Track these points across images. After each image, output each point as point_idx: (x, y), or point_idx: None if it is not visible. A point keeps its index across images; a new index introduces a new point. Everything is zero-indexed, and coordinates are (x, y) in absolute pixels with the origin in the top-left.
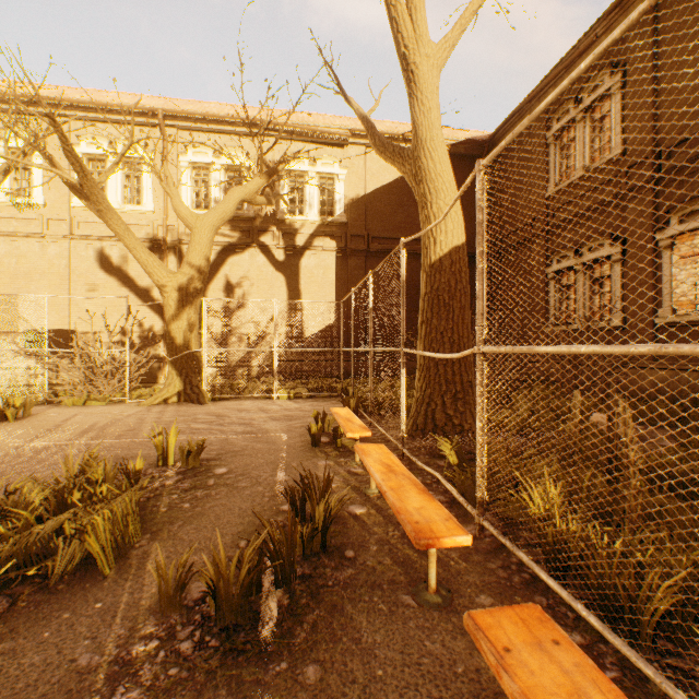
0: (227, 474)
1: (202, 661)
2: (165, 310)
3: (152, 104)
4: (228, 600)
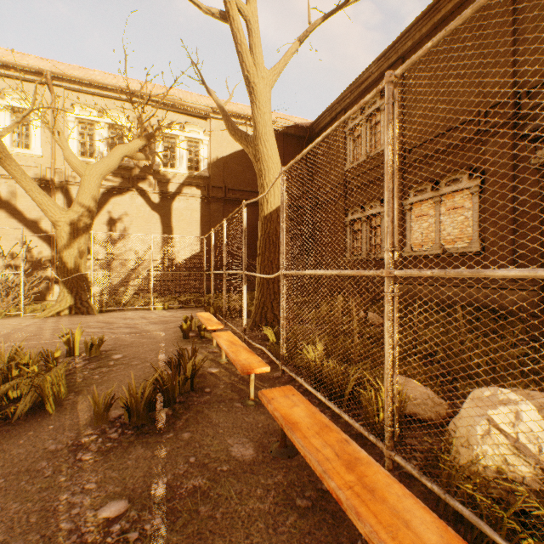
0: (123, 358)
1: (125, 439)
2: (58, 240)
3: (40, 65)
4: (138, 411)
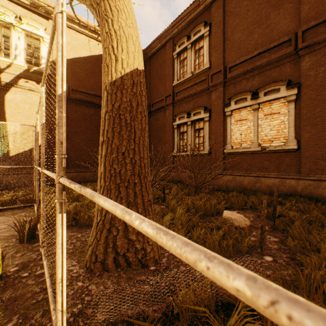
0: None
1: None
2: None
3: None
4: None
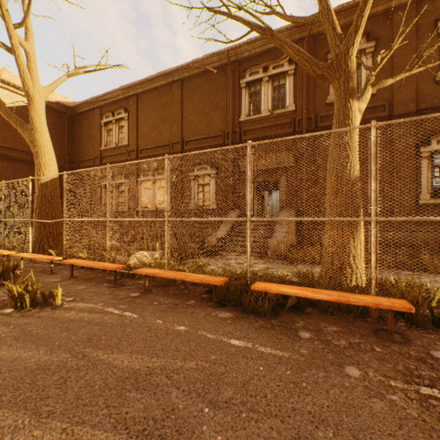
0: None
1: None
2: None
3: None
4: None
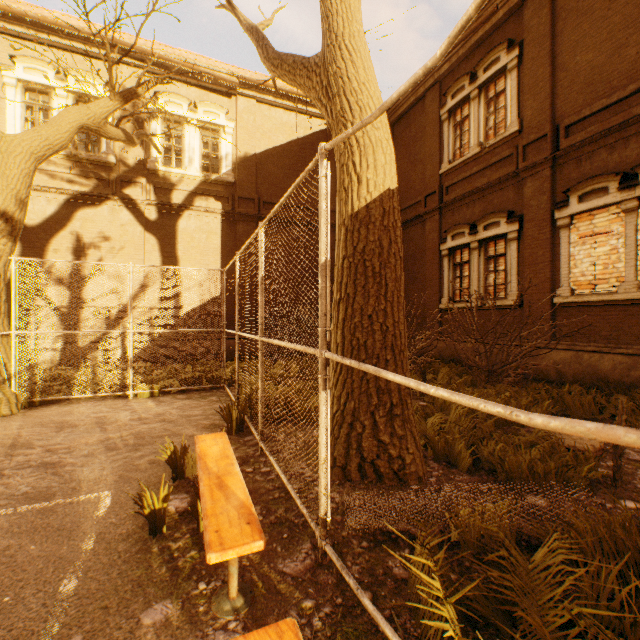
0: None
1: None
2: None
3: None
4: None
